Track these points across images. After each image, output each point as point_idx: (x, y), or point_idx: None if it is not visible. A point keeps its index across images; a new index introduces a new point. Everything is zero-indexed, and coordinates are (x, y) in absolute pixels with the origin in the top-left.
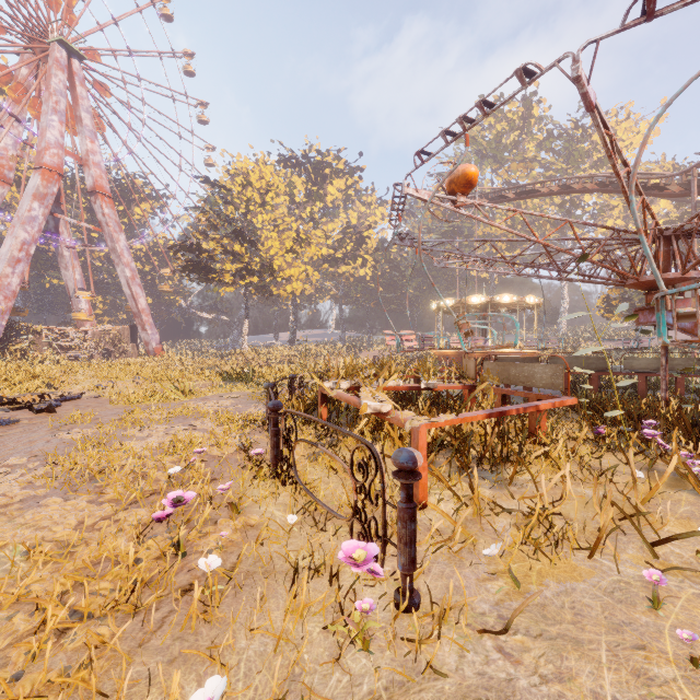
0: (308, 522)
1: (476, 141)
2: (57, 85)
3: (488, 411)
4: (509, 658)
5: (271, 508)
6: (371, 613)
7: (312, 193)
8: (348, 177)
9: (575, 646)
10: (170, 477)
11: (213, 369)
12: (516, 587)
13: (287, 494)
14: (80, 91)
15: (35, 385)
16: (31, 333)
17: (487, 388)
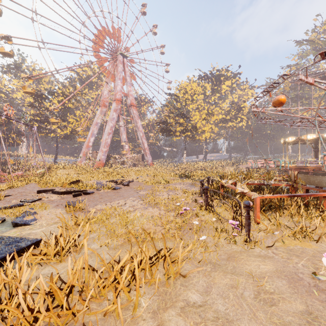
0: (218, 222)
1: (313, 42)
2: (120, 69)
3: (288, 194)
4: (274, 254)
5: (207, 217)
6: (237, 241)
7: (214, 90)
8: (232, 79)
9: (296, 256)
10: (176, 206)
11: (172, 172)
12: (285, 245)
13: (211, 215)
14: (126, 69)
15: (119, 176)
16: (112, 158)
17: (298, 186)
